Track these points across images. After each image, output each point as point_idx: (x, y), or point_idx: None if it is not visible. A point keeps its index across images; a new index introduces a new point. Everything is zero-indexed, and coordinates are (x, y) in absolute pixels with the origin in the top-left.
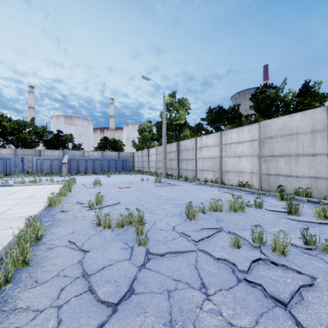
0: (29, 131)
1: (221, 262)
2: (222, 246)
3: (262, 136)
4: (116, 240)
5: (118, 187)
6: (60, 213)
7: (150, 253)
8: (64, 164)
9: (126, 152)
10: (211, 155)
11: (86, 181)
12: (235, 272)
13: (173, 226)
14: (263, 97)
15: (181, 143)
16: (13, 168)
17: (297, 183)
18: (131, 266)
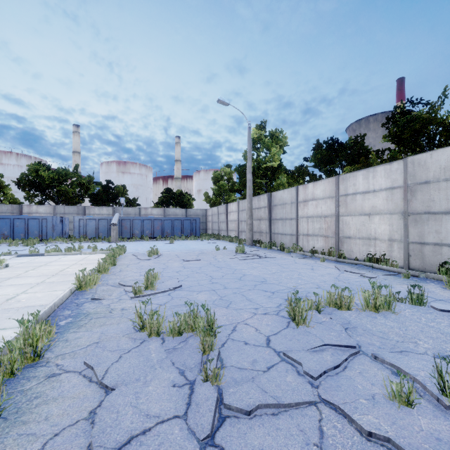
0: (72, 182)
1: (378, 443)
2: (370, 394)
3: (411, 181)
4: (165, 363)
5: (182, 260)
6: (90, 303)
7: (226, 406)
8: (114, 225)
9: (196, 210)
10: (322, 211)
11: (141, 249)
12: None
13: (267, 336)
14: (408, 119)
15: (274, 195)
16: (50, 231)
17: None
18: (185, 439)
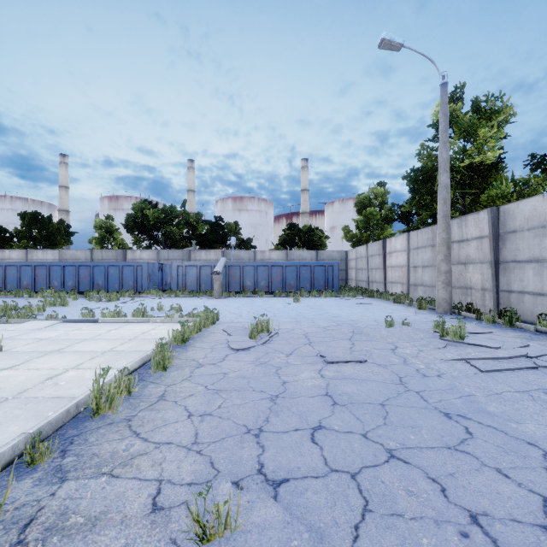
0: (178, 222)
1: None
2: None
3: None
4: None
5: (321, 357)
6: None
7: None
8: (216, 274)
9: (331, 251)
10: None
11: (245, 314)
12: None
13: None
14: None
15: (510, 211)
16: (145, 281)
17: None
18: None
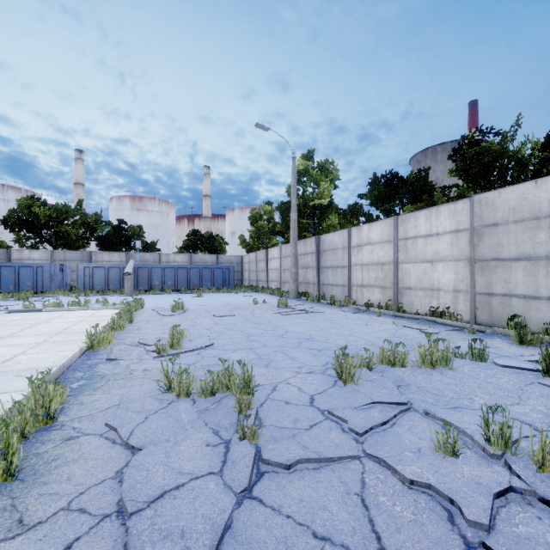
0: (75, 222)
1: (420, 491)
2: (417, 447)
3: (477, 223)
4: (197, 423)
5: (213, 316)
6: (105, 364)
7: (264, 462)
8: (128, 275)
9: (229, 256)
10: (379, 258)
11: (162, 303)
12: (456, 523)
13: (311, 395)
14: (476, 151)
15: (324, 239)
16: (47, 281)
17: (549, 312)
18: (221, 493)
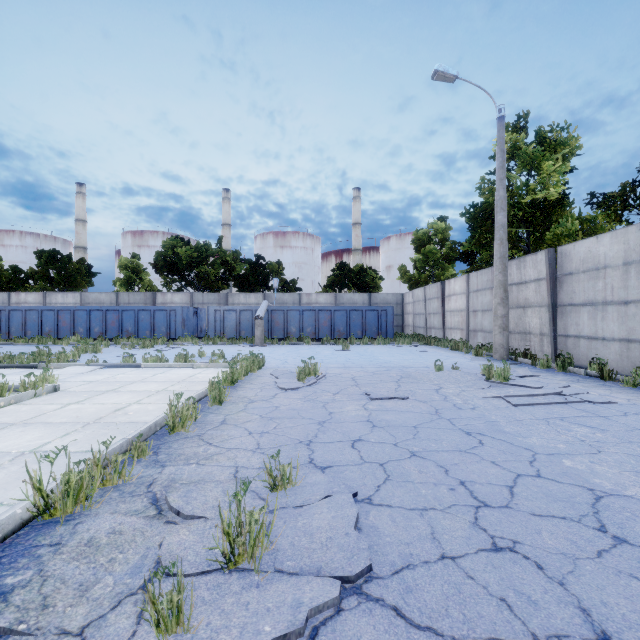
0: (214, 261)
1: None
2: None
3: None
4: None
5: (366, 395)
6: None
7: None
8: (258, 319)
9: (385, 294)
10: None
11: (291, 360)
12: None
13: None
14: None
15: (567, 252)
16: (179, 327)
17: None
18: None
